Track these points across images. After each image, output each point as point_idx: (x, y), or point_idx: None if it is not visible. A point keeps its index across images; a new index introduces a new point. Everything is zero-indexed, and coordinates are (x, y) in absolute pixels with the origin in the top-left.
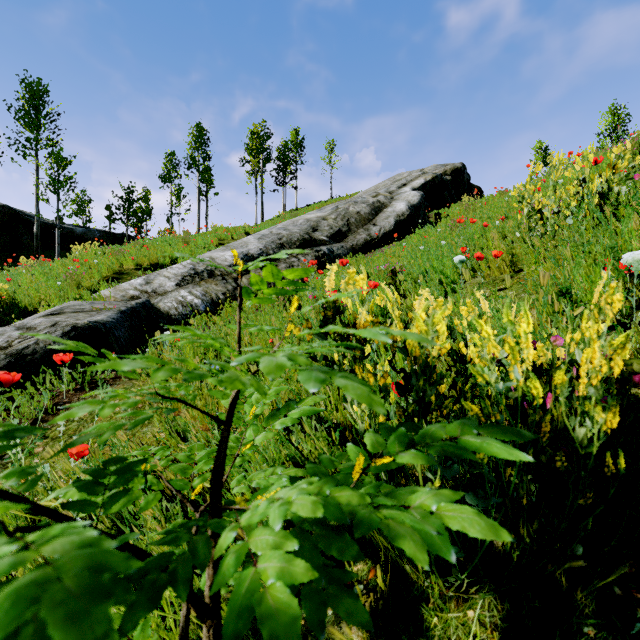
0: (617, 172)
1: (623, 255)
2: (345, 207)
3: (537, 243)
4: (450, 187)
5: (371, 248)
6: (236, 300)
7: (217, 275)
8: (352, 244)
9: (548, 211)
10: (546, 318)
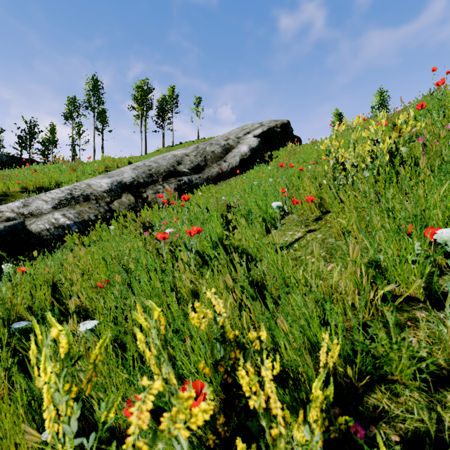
0: (403, 135)
1: (438, 232)
2: (203, 147)
3: (343, 197)
4: (280, 136)
5: (222, 179)
6: (107, 221)
7: (92, 199)
8: (208, 175)
9: (349, 164)
10: (355, 286)
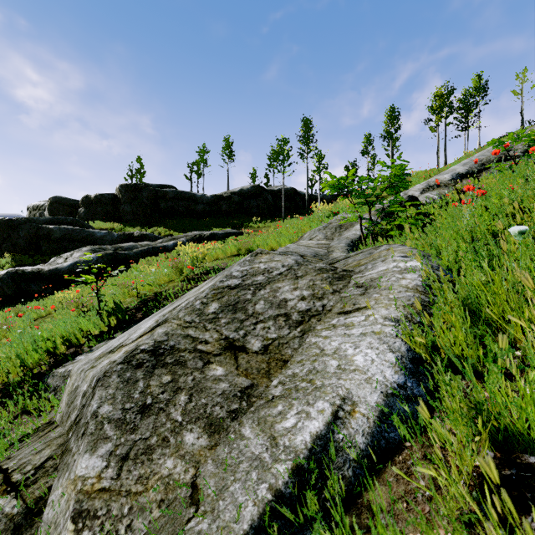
0: None
1: None
2: None
3: None
4: None
5: None
6: None
7: (441, 186)
8: None
9: None
10: None
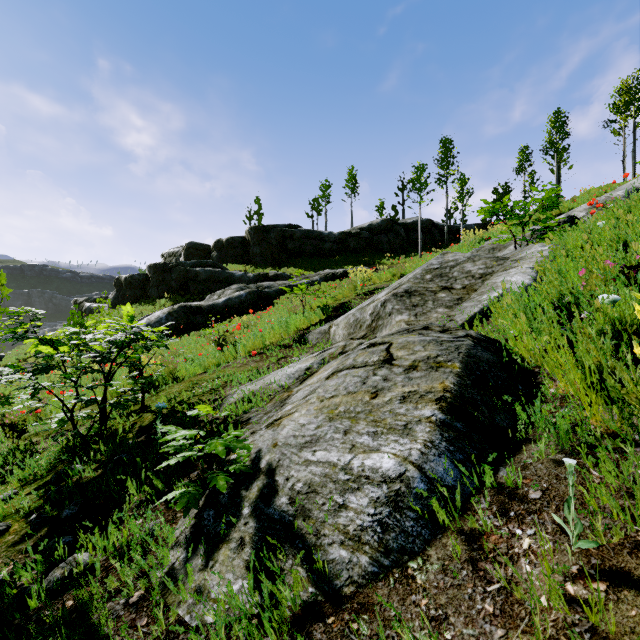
0: None
1: None
2: None
3: None
4: None
5: None
6: None
7: None
8: None
9: None
10: None
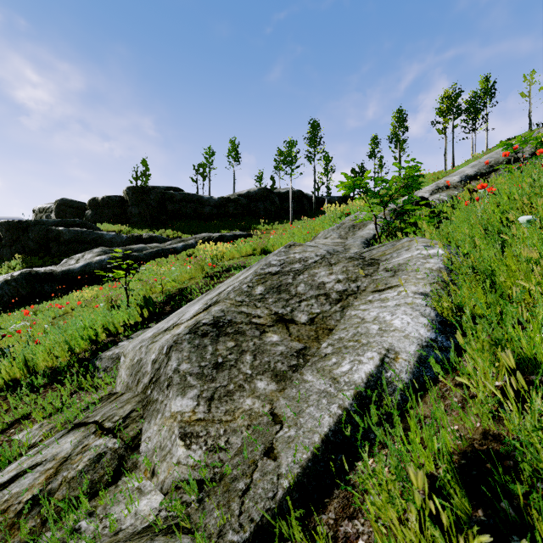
0: None
1: None
2: None
3: None
4: None
5: None
6: None
7: (451, 187)
8: None
9: None
10: None
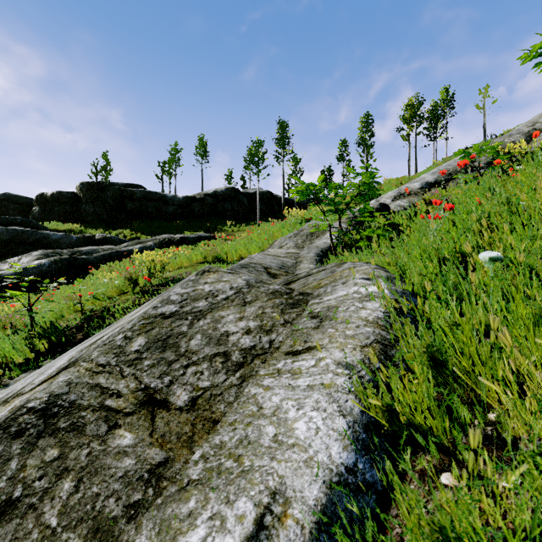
0: None
1: None
2: (500, 141)
3: None
4: None
5: None
6: None
7: (412, 194)
8: None
9: None
10: None
